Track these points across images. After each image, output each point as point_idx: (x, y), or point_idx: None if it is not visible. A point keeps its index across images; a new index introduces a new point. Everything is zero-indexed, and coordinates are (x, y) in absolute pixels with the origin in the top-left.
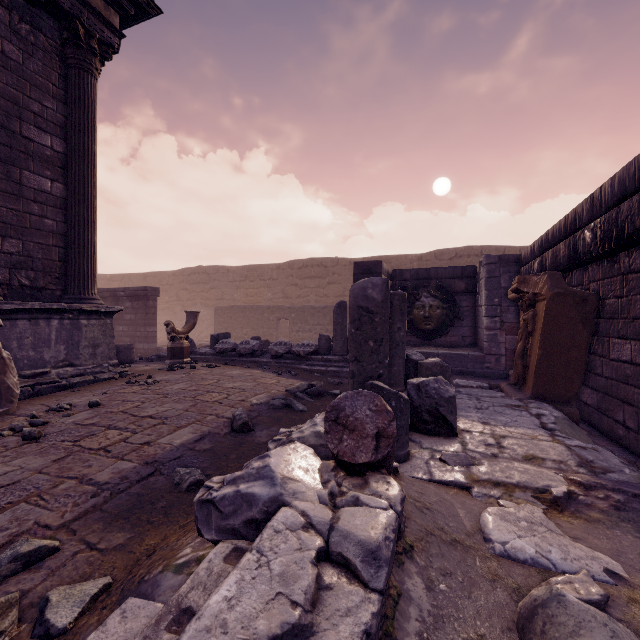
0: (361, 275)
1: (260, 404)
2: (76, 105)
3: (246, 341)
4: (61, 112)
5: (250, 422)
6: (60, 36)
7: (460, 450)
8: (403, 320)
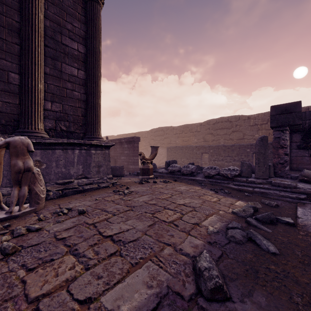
0: (278, 115)
1: (216, 232)
2: (90, 23)
3: (187, 165)
4: (83, 29)
5: (223, 283)
6: None
7: None
8: None
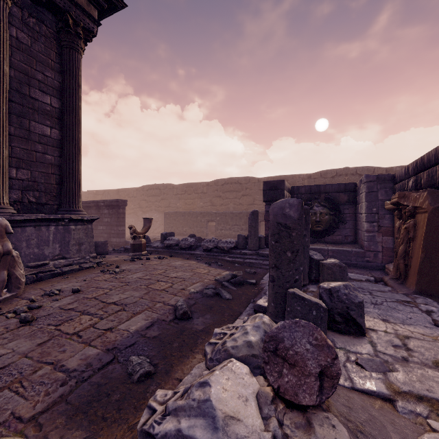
0: (269, 191)
1: (196, 292)
2: (67, 74)
3: (185, 238)
4: (57, 79)
5: (189, 311)
6: (56, 26)
7: (372, 352)
8: (307, 229)
